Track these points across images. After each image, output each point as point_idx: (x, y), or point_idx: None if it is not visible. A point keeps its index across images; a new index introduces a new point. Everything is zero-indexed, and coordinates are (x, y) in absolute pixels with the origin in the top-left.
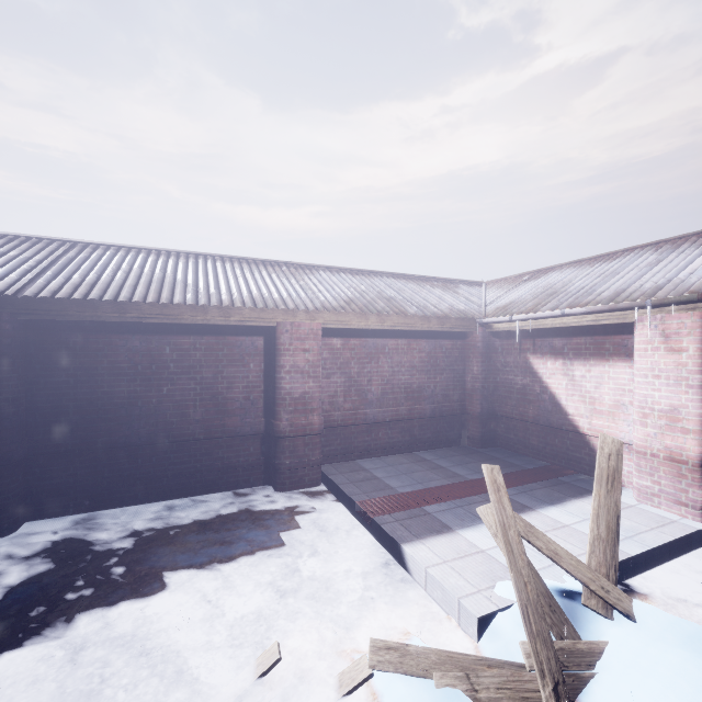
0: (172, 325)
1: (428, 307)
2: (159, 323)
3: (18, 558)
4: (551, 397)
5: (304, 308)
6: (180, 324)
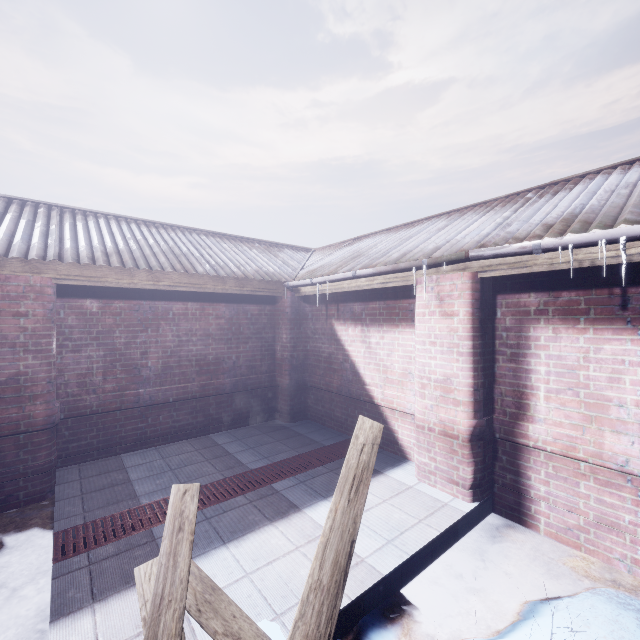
0: None
1: (227, 267)
2: None
3: None
4: (352, 366)
5: (20, 256)
6: None
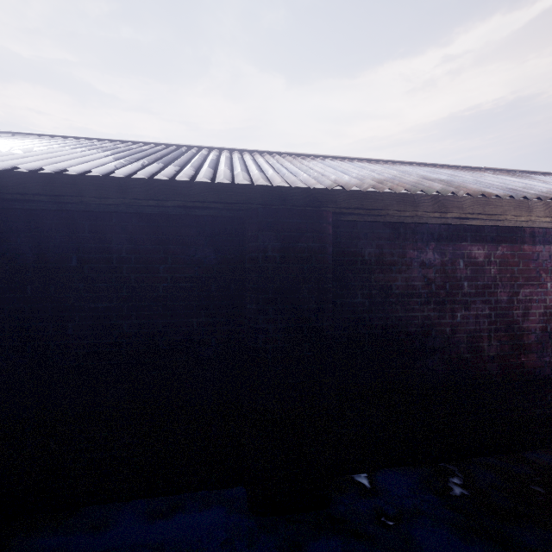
0: (465, 231)
1: None
2: (452, 228)
3: None
4: None
5: None
6: (473, 229)
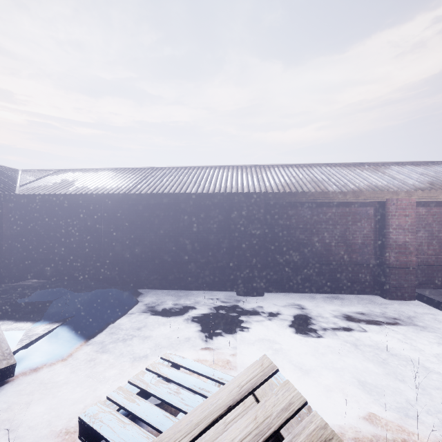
0: (323, 203)
1: None
2: (317, 202)
3: (279, 305)
4: None
5: (403, 190)
6: (327, 202)
